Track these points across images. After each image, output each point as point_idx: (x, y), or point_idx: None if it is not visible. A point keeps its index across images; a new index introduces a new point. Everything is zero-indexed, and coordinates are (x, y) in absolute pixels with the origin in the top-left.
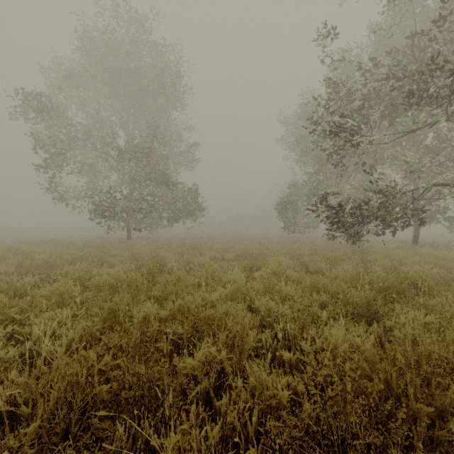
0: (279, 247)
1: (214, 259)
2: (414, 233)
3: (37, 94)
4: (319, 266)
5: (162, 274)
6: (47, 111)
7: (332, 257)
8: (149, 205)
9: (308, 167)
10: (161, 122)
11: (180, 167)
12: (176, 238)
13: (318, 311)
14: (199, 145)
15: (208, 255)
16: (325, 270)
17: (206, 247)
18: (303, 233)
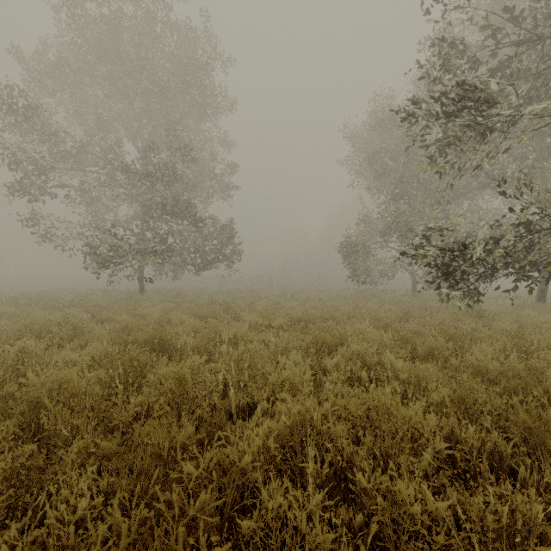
0: (350, 306)
1: (256, 326)
2: (541, 286)
3: (4, 88)
4: (434, 345)
5: (156, 367)
6: (18, 111)
7: (443, 325)
8: (166, 246)
9: (384, 195)
10: (186, 136)
11: (212, 197)
12: (206, 291)
13: (510, 495)
14: (237, 166)
15: (248, 318)
16: (448, 353)
17: (244, 306)
18: (375, 283)
